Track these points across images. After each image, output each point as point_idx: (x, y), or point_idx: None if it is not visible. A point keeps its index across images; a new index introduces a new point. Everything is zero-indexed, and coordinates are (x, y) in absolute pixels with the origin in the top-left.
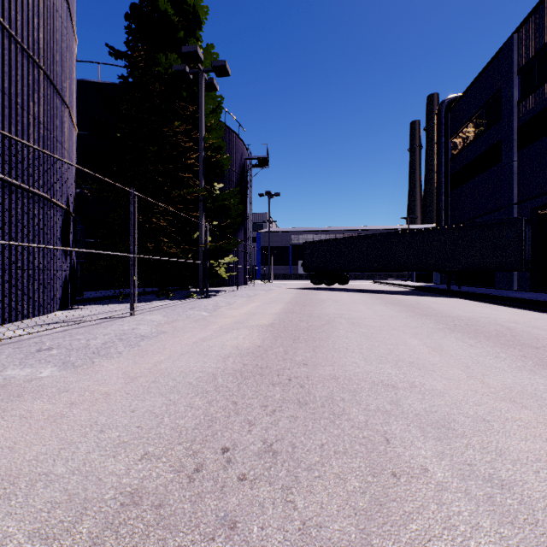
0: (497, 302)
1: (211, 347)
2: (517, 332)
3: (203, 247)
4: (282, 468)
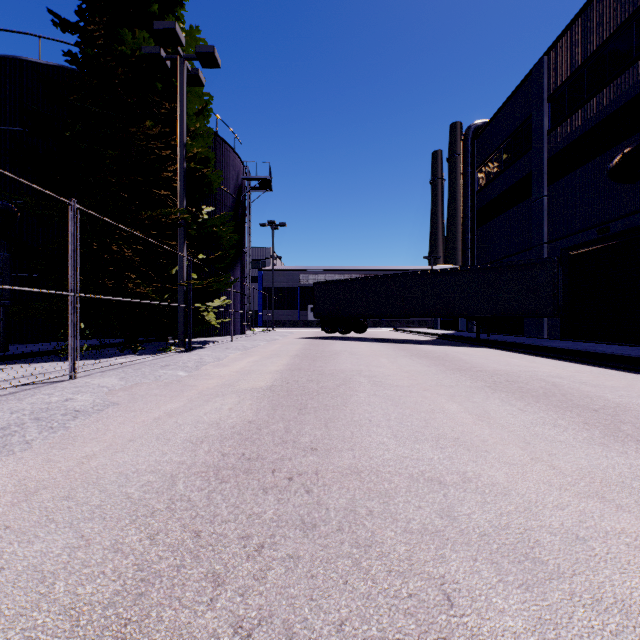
0: (532, 352)
1: (179, 426)
2: (566, 390)
3: (185, 286)
4: None
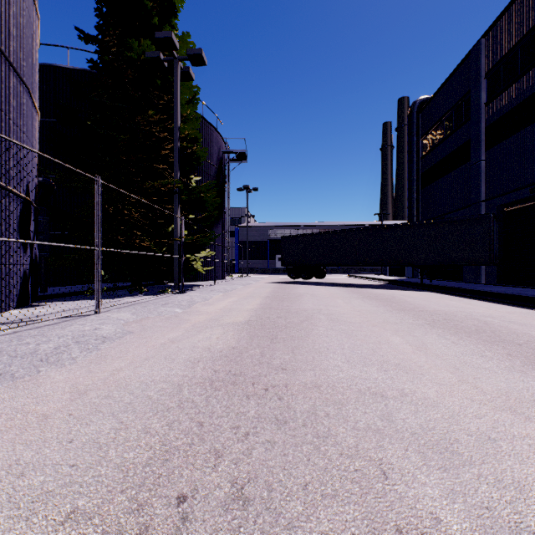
0: (469, 295)
1: (180, 349)
2: (496, 328)
3: (179, 240)
4: (255, 528)
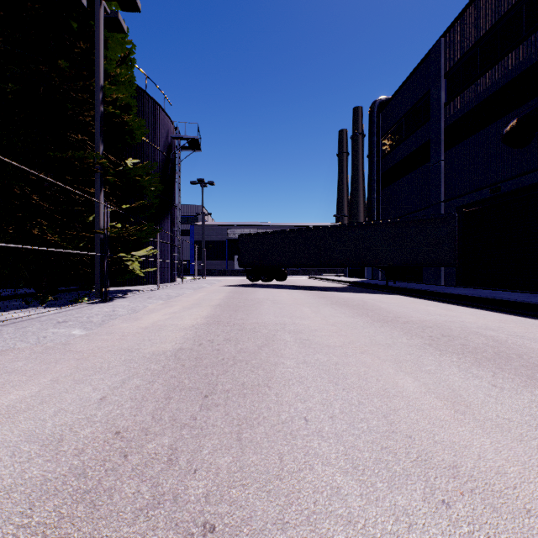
0: (442, 299)
1: None
2: (515, 348)
3: (101, 233)
4: None
